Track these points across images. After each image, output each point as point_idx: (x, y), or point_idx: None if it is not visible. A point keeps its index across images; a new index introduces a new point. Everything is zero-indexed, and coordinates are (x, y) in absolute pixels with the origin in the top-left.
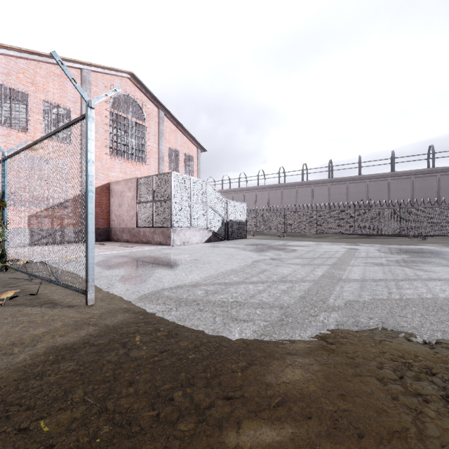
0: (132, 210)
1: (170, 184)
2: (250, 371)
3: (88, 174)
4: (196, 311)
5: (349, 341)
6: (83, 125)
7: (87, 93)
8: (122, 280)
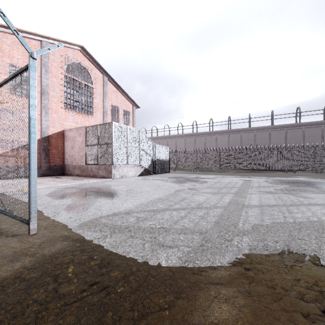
0: (82, 151)
1: (111, 132)
2: (177, 308)
3: (30, 117)
4: (127, 237)
5: (264, 267)
6: (42, 84)
7: (46, 60)
8: (67, 208)
